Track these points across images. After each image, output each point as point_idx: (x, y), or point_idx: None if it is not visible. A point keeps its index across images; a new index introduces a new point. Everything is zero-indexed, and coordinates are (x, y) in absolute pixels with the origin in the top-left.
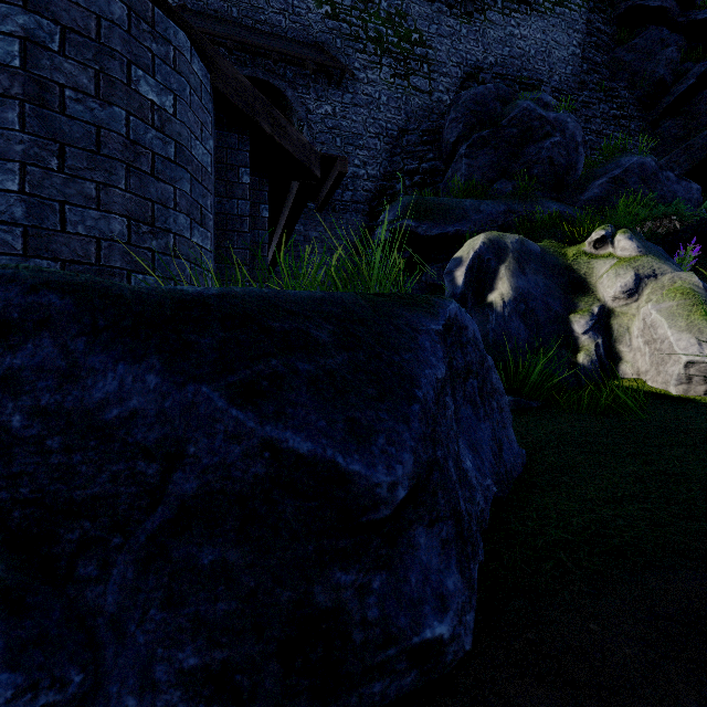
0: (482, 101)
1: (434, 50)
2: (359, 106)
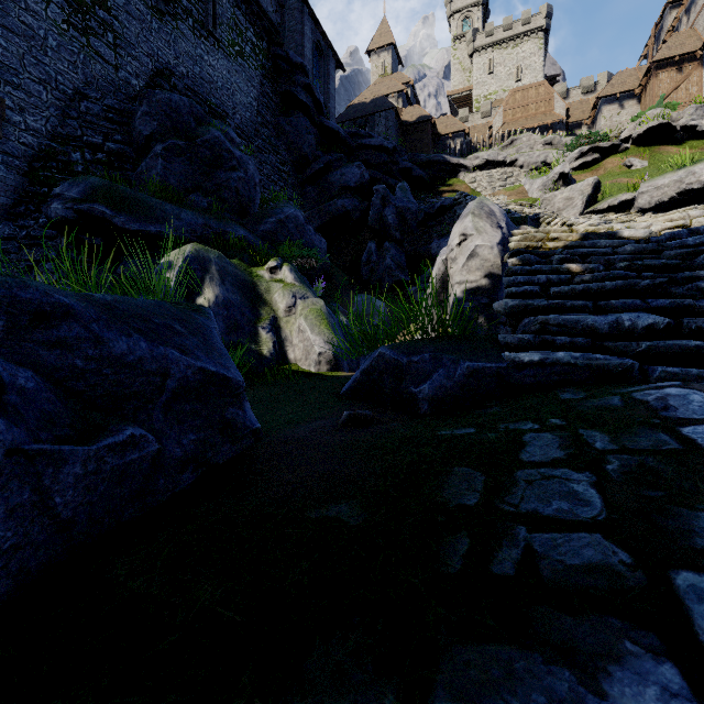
0: (177, 109)
1: (122, 24)
2: (12, 32)
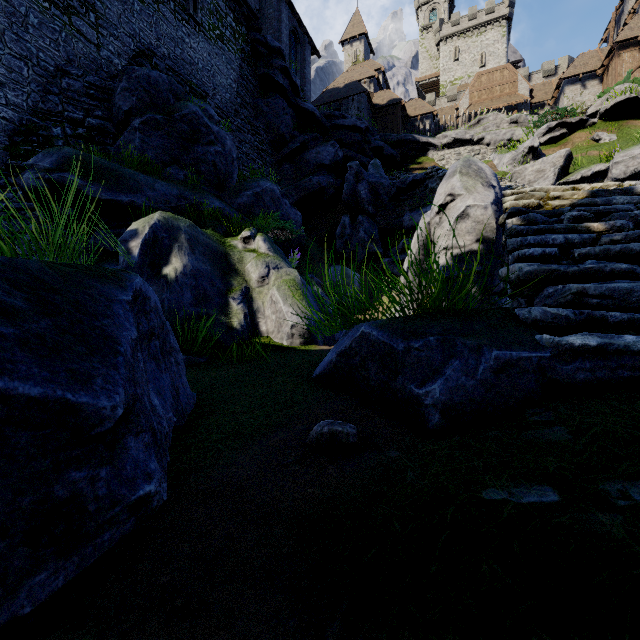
0: (156, 85)
1: (104, 5)
2: None
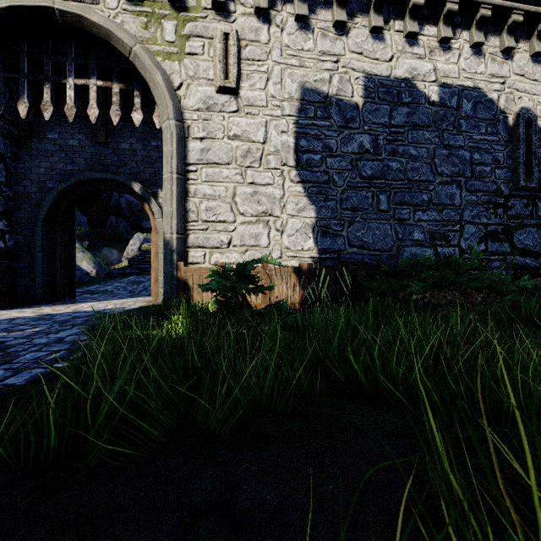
0: None
1: None
2: None
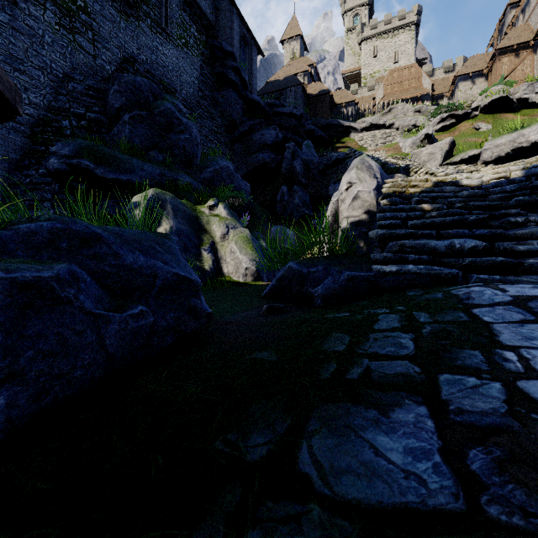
0: (139, 88)
1: (98, 24)
2: (19, 32)
